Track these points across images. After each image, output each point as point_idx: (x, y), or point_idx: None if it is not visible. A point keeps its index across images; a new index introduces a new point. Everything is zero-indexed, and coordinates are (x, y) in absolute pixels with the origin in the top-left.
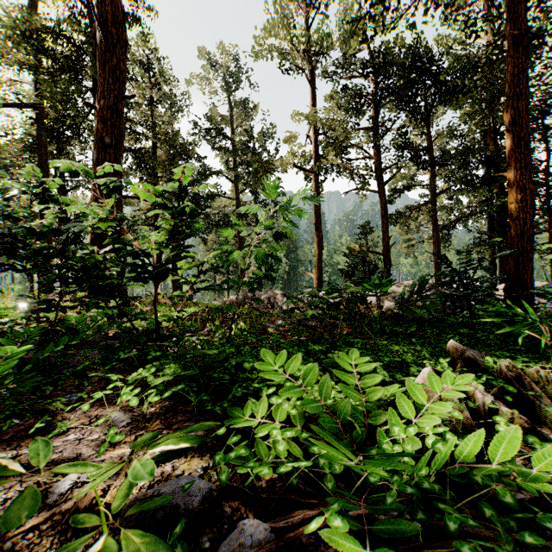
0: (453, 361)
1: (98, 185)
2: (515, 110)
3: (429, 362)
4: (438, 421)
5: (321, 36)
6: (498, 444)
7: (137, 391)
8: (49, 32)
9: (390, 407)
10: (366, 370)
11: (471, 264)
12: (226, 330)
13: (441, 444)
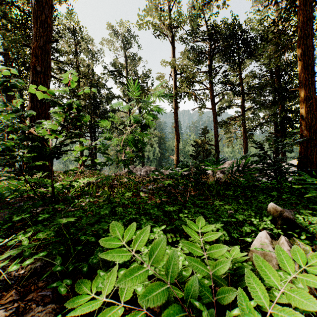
0: (273, 219)
1: (32, 98)
2: (305, 46)
3: (256, 220)
4: None
5: (178, 15)
6: None
7: None
8: (7, 3)
9: (239, 287)
10: (211, 239)
11: (278, 148)
12: (108, 195)
13: None
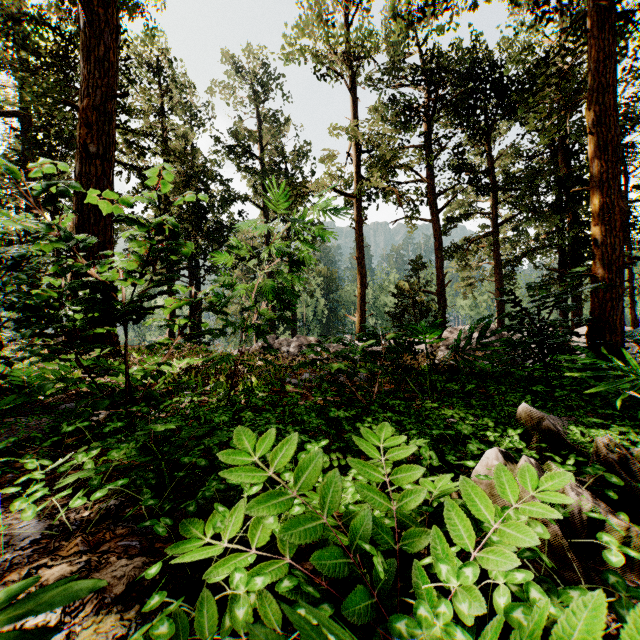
0: (526, 433)
1: (81, 205)
2: (601, 106)
3: (493, 435)
4: (515, 562)
5: (364, 35)
6: (639, 637)
7: (40, 494)
8: (29, 20)
9: (434, 525)
10: (400, 458)
11: (546, 302)
12: (226, 389)
13: (521, 611)
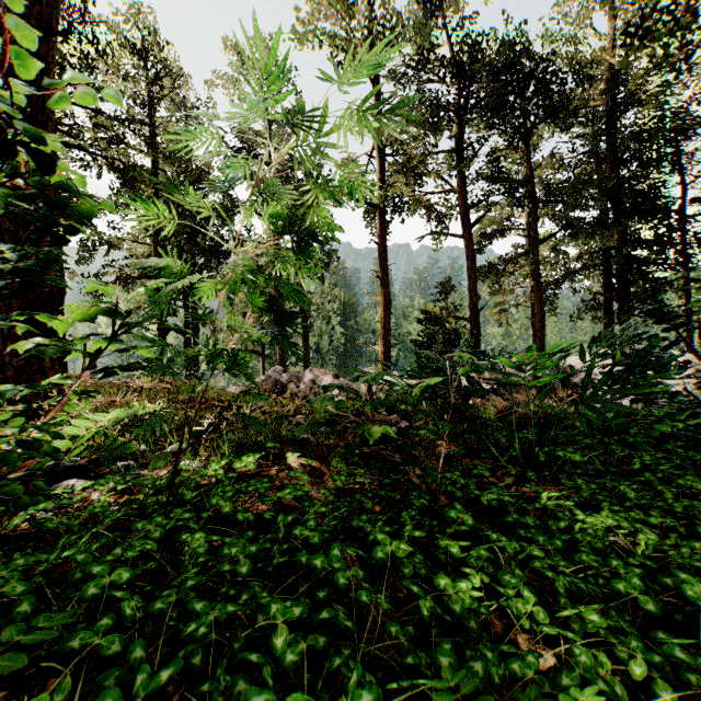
0: None
1: None
2: None
3: None
4: None
5: (388, 14)
6: None
7: None
8: None
9: None
10: None
11: None
12: (171, 470)
13: None
